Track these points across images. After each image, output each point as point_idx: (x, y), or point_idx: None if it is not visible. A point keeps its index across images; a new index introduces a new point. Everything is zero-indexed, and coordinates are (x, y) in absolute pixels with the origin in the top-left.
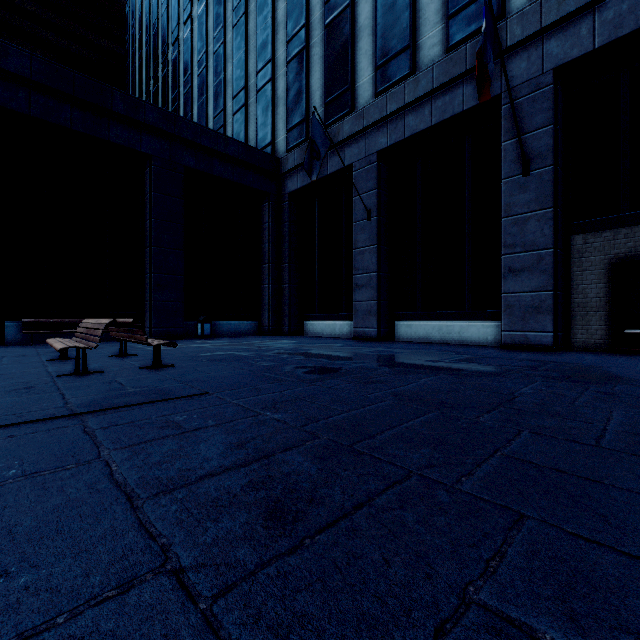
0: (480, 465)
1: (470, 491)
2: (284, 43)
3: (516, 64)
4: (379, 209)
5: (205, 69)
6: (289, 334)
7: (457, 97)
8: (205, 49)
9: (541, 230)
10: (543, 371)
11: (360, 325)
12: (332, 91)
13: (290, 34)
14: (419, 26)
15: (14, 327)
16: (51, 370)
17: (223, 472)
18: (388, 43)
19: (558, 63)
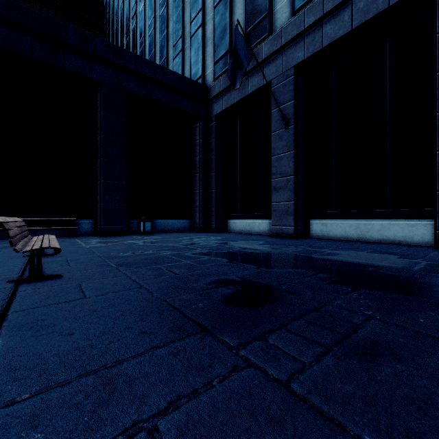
0: None
1: None
2: None
3: None
4: (296, 118)
5: (153, 30)
6: (216, 230)
7: None
8: (153, 15)
9: None
10: None
11: (278, 223)
12: (252, 21)
13: None
14: None
15: None
16: None
17: None
18: None
19: None
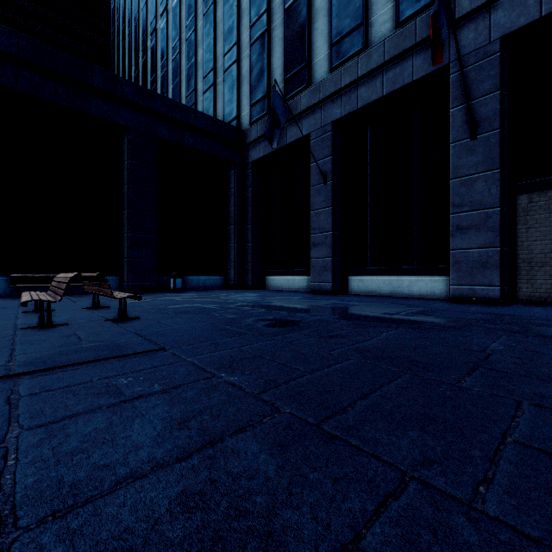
0: (494, 461)
1: (502, 517)
2: (248, 28)
3: (464, 35)
4: (334, 174)
5: (179, 54)
6: (252, 288)
7: (407, 69)
8: (179, 37)
9: (488, 190)
10: (502, 324)
11: (316, 280)
12: (291, 68)
13: (253, 19)
14: (371, 5)
15: (4, 281)
16: (19, 322)
17: (150, 472)
18: (342, 22)
19: (505, 32)
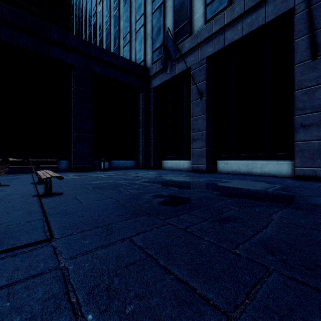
0: None
1: None
2: (151, 3)
3: None
4: (207, 92)
5: (109, 25)
6: (153, 168)
7: (261, 14)
8: (109, 15)
9: None
10: None
11: (195, 163)
12: (178, 25)
13: None
14: None
15: None
16: None
17: None
18: None
19: None
